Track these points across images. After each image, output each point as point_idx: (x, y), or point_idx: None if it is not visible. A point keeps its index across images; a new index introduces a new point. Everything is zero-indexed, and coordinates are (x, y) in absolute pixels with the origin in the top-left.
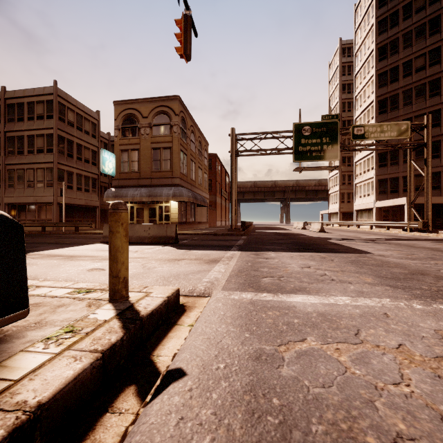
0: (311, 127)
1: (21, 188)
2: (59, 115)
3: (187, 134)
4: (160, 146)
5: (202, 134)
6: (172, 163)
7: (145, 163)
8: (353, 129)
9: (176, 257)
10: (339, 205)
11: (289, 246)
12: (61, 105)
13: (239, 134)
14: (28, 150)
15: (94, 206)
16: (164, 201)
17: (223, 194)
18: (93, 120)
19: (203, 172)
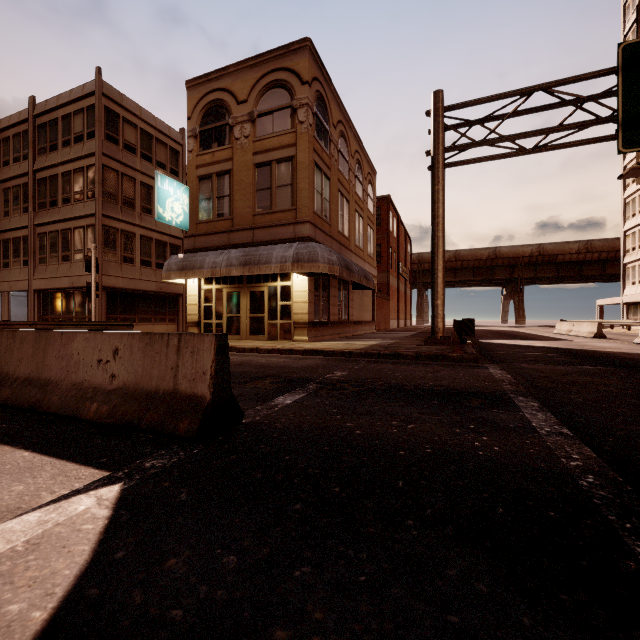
0: None
1: (55, 264)
2: (107, 132)
3: (331, 136)
4: (270, 158)
5: (363, 149)
6: (296, 192)
7: (241, 197)
8: None
9: None
10: None
11: None
12: (112, 113)
13: (452, 106)
14: (63, 198)
15: (175, 294)
16: (279, 275)
17: (402, 272)
18: (172, 145)
19: (366, 223)
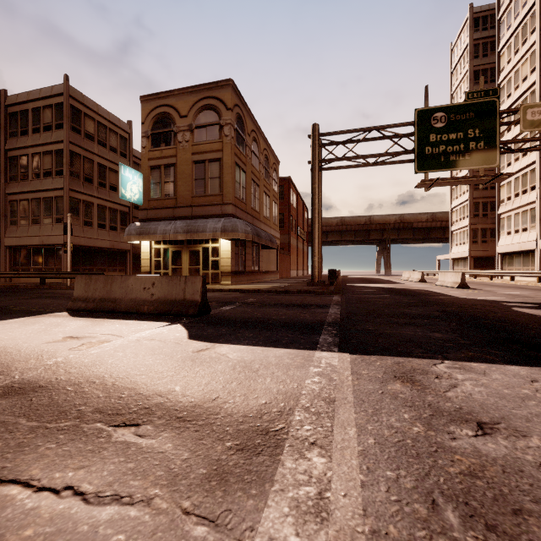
0: (446, 112)
1: (25, 225)
2: (72, 124)
3: (247, 142)
4: (204, 158)
5: (270, 146)
6: (222, 183)
7: (183, 183)
8: (524, 112)
9: (133, 395)
10: (469, 247)
11: (461, 331)
12: (76, 110)
13: (324, 134)
14: (33, 174)
15: (124, 250)
16: (211, 239)
17: (300, 234)
18: (122, 133)
19: (272, 200)
